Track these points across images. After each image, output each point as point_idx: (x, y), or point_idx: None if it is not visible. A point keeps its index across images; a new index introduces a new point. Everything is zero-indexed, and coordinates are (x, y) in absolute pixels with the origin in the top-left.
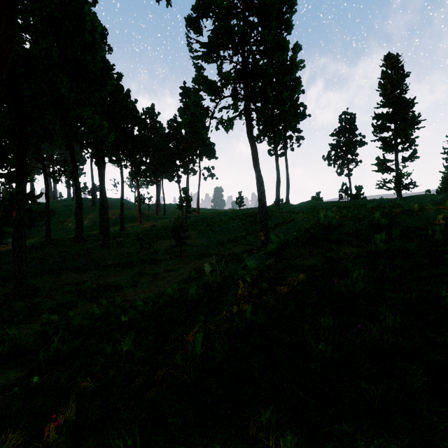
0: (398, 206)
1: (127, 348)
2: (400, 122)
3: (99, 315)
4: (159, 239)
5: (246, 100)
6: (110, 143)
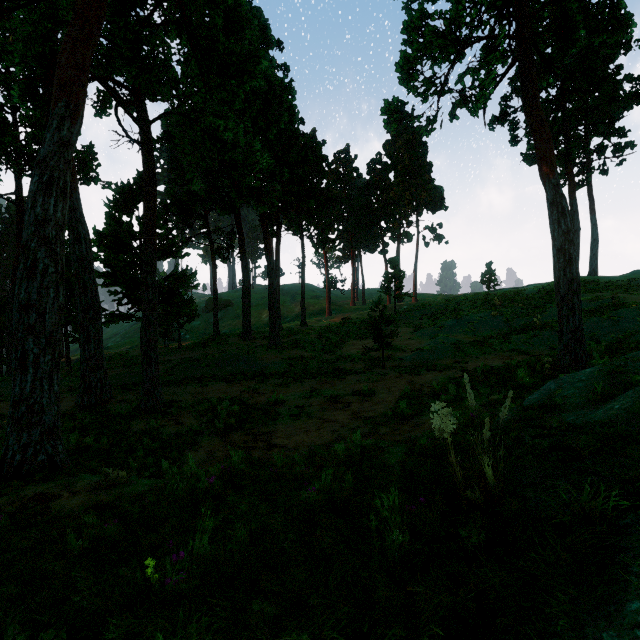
0: None
1: None
2: None
3: (175, 494)
4: (350, 338)
5: (522, 36)
6: (277, 192)
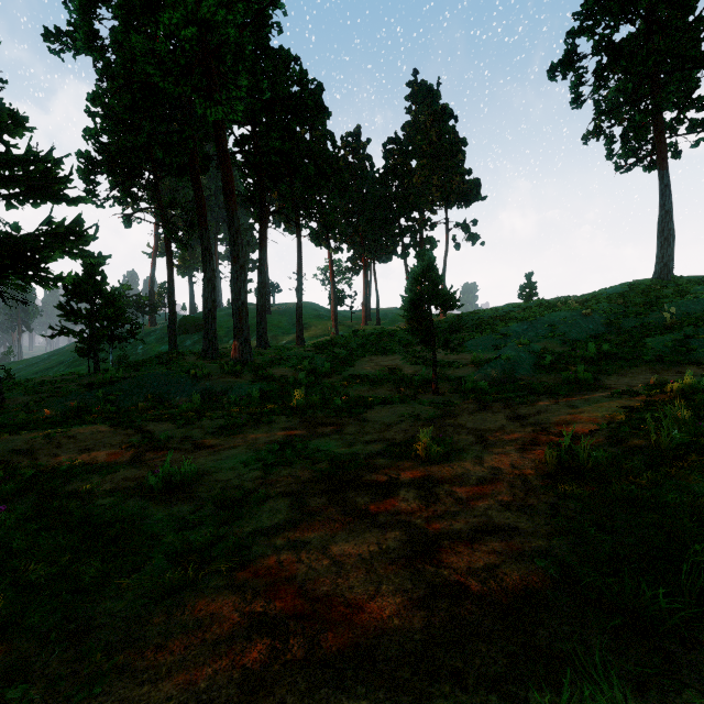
0: None
1: None
2: None
3: None
4: (367, 353)
5: None
6: (242, 90)
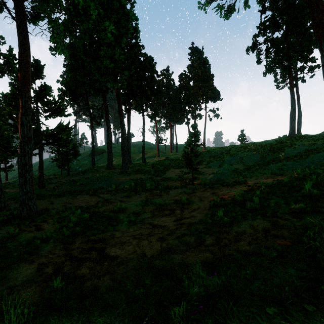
0: None
1: None
2: None
3: None
4: (171, 168)
5: None
6: (126, 76)
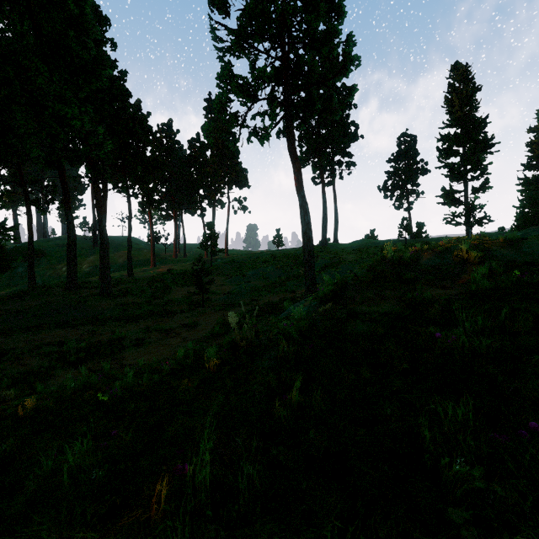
0: (485, 238)
1: (77, 461)
2: (470, 145)
3: (74, 389)
4: (176, 286)
5: (287, 104)
6: (110, 161)
